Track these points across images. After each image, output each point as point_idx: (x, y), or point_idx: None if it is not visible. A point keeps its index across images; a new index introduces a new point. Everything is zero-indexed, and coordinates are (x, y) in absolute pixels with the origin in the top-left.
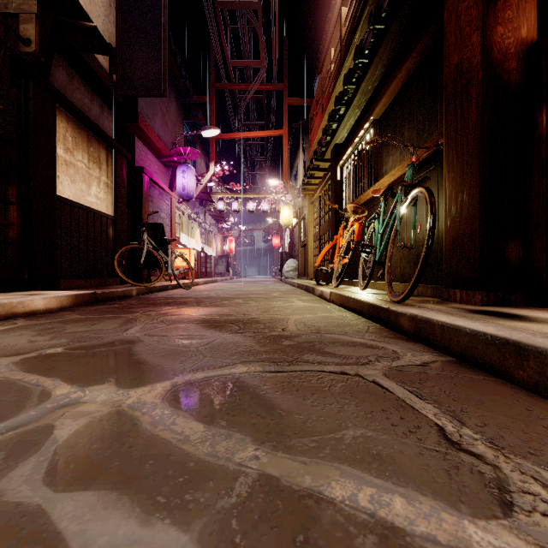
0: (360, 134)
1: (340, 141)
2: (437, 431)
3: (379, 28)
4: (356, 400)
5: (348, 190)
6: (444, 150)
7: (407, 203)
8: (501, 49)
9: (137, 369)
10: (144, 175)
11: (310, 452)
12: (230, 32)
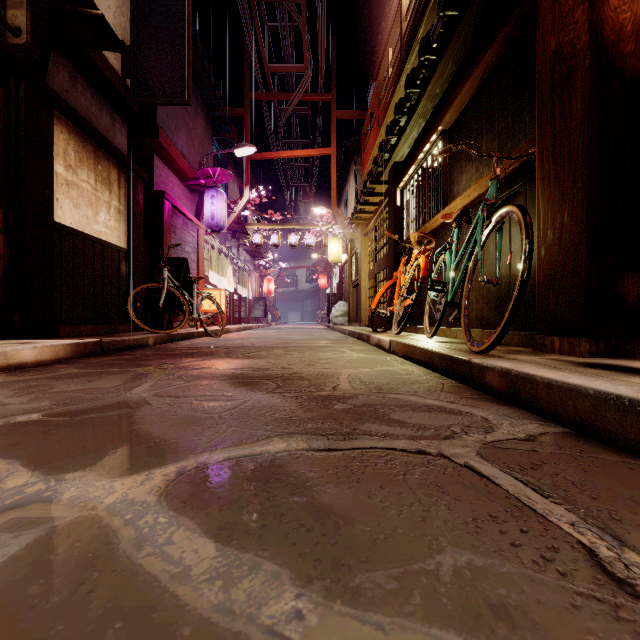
0: (426, 149)
1: (400, 159)
2: (587, 558)
3: (451, 16)
4: (447, 497)
5: (409, 218)
6: (537, 160)
7: (490, 227)
8: (614, 26)
9: (133, 446)
10: (164, 200)
11: (388, 603)
12: (268, 32)
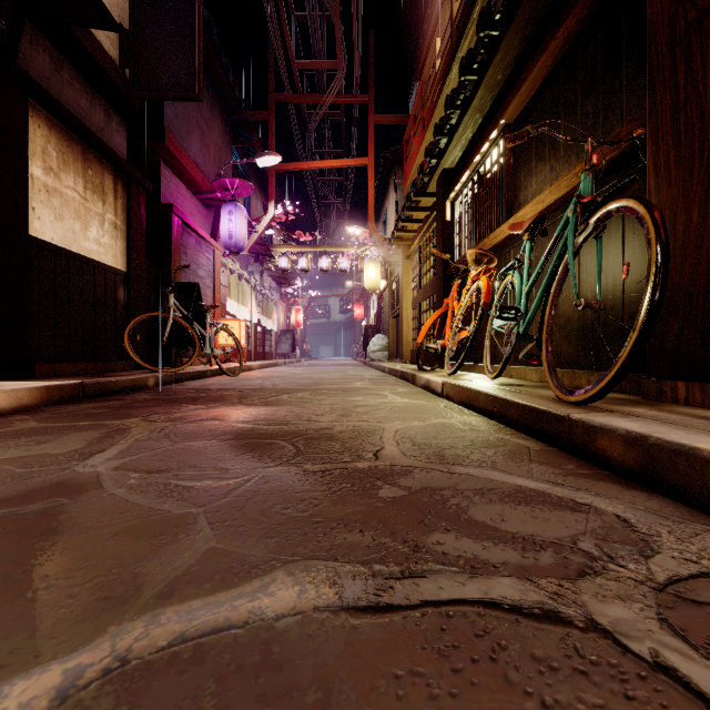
0: (484, 150)
1: (450, 165)
2: None
3: None
4: None
5: (462, 234)
6: (649, 143)
7: (585, 233)
8: None
9: (15, 595)
10: (173, 215)
11: None
12: (296, 23)
